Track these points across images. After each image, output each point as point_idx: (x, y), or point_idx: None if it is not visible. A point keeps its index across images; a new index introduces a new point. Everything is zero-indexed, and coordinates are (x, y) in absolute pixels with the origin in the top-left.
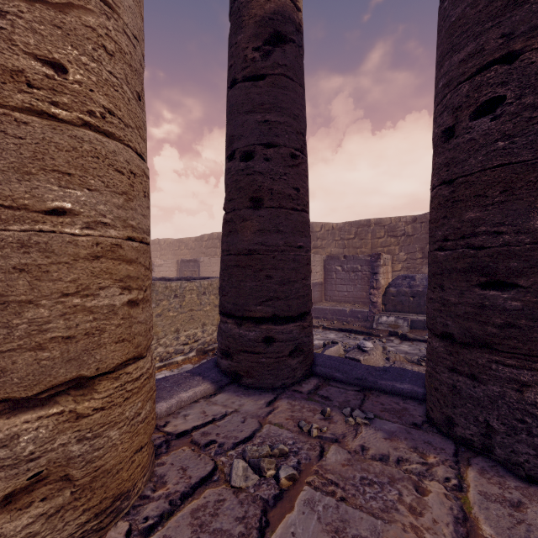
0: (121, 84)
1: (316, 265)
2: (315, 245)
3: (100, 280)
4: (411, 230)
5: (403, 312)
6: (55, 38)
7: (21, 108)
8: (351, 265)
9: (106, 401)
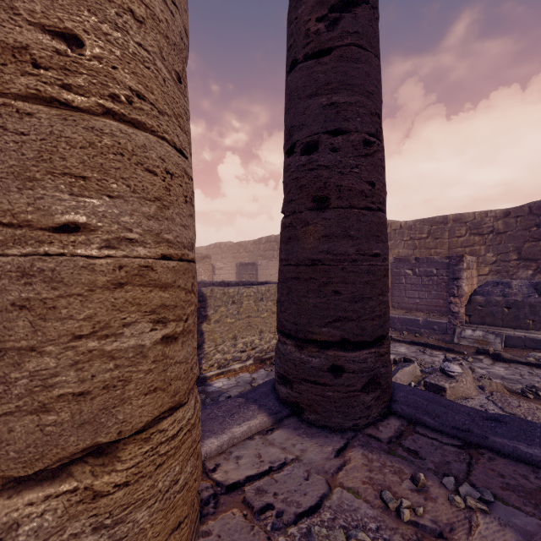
0: (153, 59)
1: None
2: None
3: (124, 314)
4: (502, 227)
5: (495, 325)
6: (67, 1)
7: (25, 96)
8: (424, 268)
9: (131, 472)
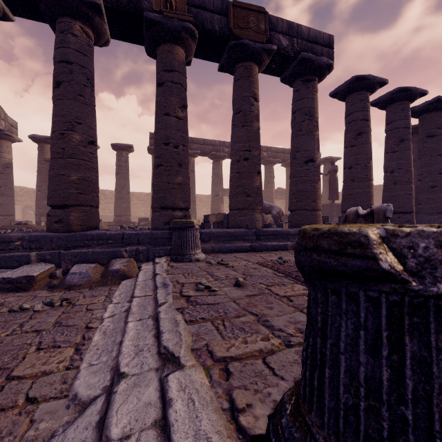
0: None
1: (17, 210)
2: (16, 199)
3: None
4: None
5: None
6: None
7: None
8: None
9: None
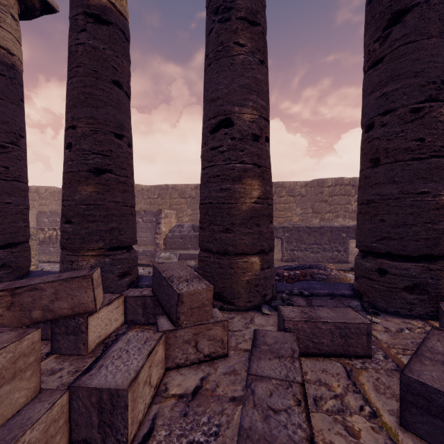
0: None
1: None
2: None
3: None
4: (194, 194)
5: (176, 249)
6: None
7: None
8: (149, 217)
9: None
